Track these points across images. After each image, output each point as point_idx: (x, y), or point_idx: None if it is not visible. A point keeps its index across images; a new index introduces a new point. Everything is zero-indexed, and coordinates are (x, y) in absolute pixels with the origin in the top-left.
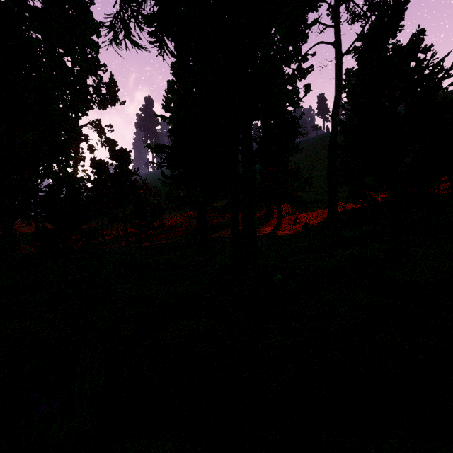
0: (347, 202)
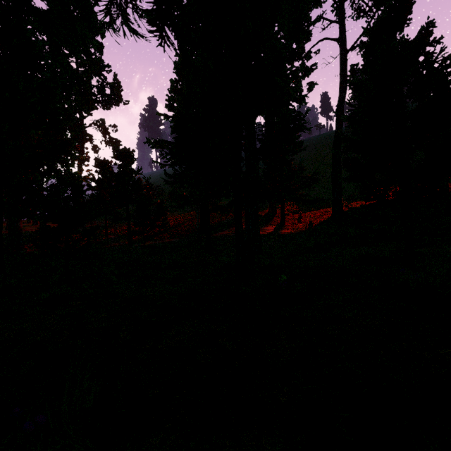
0: (351, 201)
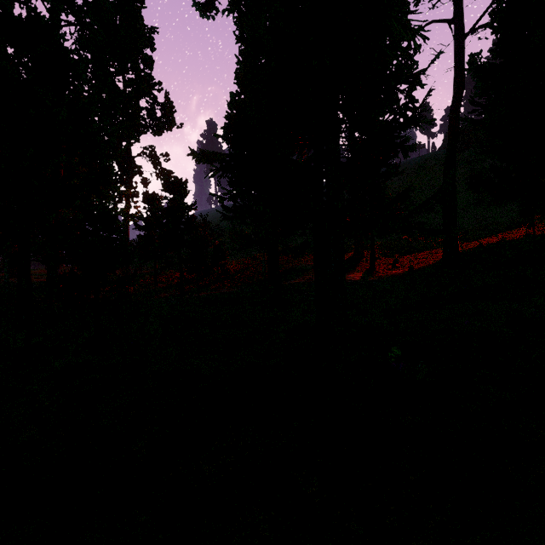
0: (464, 240)
